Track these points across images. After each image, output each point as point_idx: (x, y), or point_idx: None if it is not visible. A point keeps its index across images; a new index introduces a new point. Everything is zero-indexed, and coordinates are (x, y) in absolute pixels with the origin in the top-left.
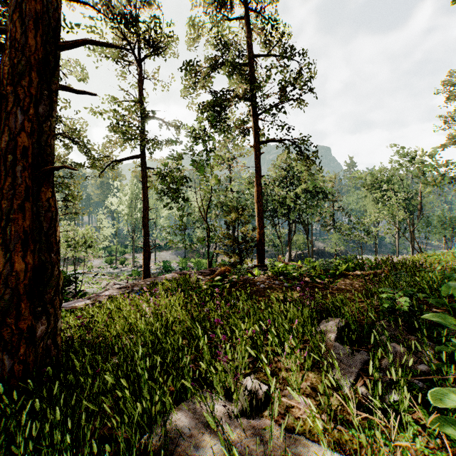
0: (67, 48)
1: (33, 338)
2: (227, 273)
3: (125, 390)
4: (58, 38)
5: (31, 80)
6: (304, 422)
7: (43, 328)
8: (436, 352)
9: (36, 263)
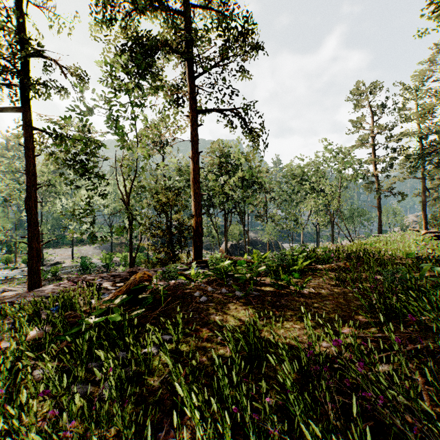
0: None
1: None
2: (145, 282)
3: None
4: None
5: None
6: None
7: None
8: None
9: None
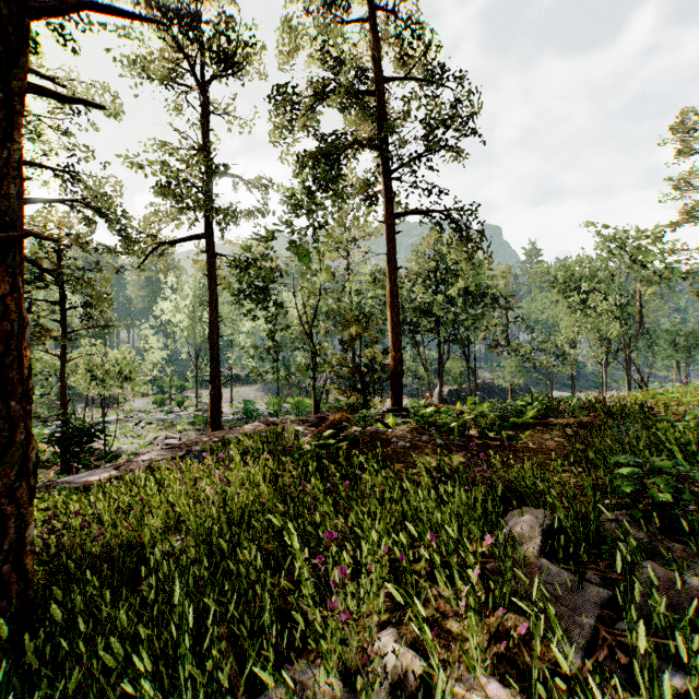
0: (46, 14)
1: None
2: (344, 423)
3: (142, 680)
4: None
5: None
6: None
7: None
8: None
9: None
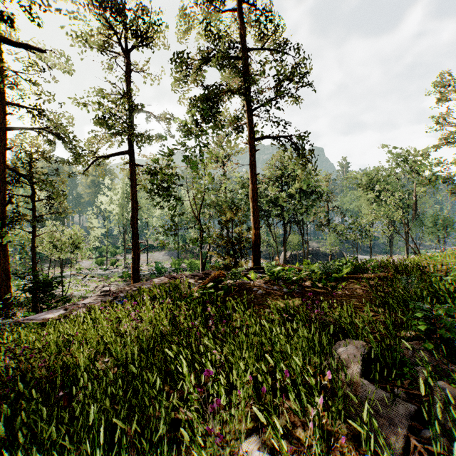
0: None
1: None
2: (221, 278)
3: None
4: None
5: None
6: None
7: None
8: None
9: None
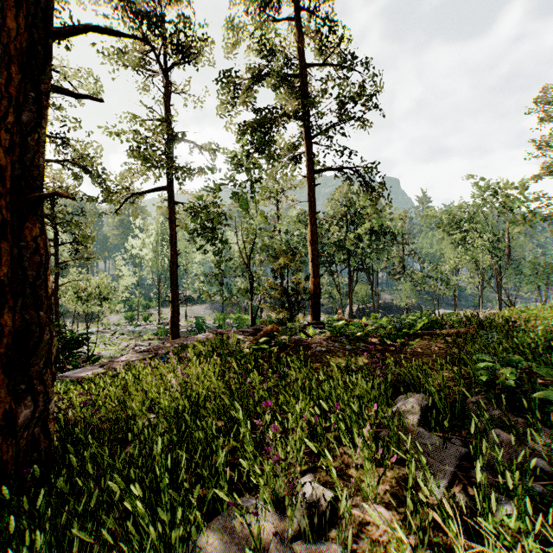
0: (62, 36)
1: (13, 426)
2: (275, 333)
3: (137, 502)
4: (49, 22)
5: (11, 76)
6: (385, 547)
7: (28, 412)
8: (552, 441)
9: (18, 324)
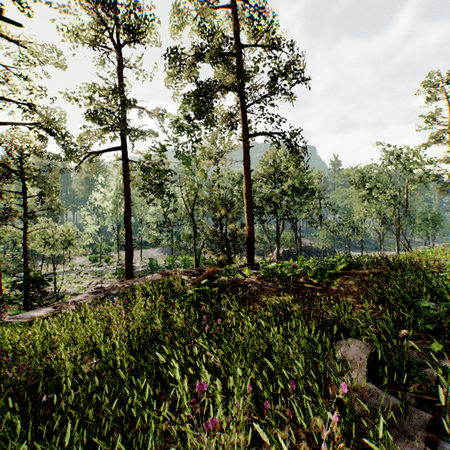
0: None
1: None
2: (216, 274)
3: None
4: None
5: None
6: None
7: None
8: None
9: None
